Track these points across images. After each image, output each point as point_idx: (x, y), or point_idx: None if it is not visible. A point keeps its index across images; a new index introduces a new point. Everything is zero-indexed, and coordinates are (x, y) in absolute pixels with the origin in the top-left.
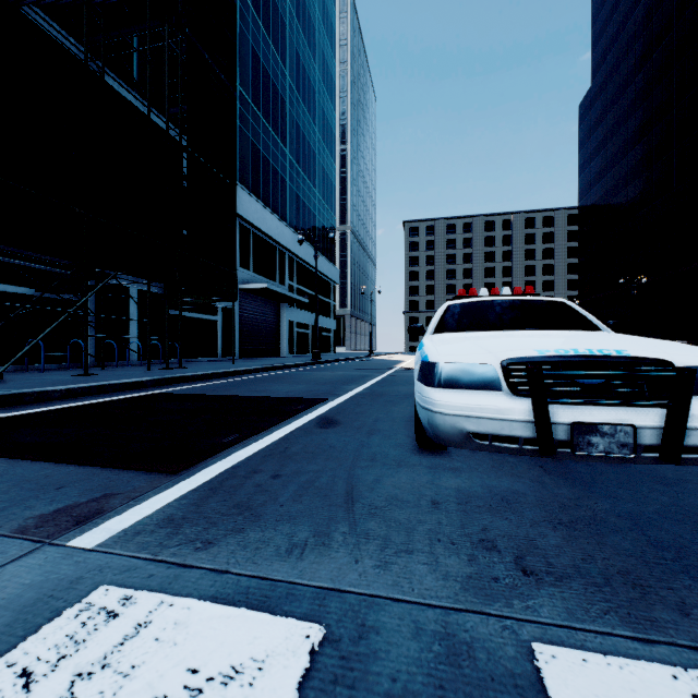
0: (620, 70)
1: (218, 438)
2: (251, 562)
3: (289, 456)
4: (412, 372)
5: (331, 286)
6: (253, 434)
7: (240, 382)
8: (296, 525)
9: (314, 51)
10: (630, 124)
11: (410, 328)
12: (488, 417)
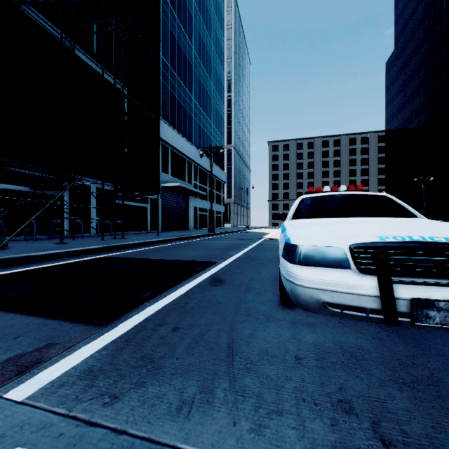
0: (414, 38)
1: (138, 294)
2: (146, 421)
3: (187, 310)
4: (275, 241)
5: (221, 184)
6: (163, 291)
7: (160, 248)
8: (186, 379)
9: (210, 32)
10: (421, 74)
11: (275, 215)
12: (340, 291)
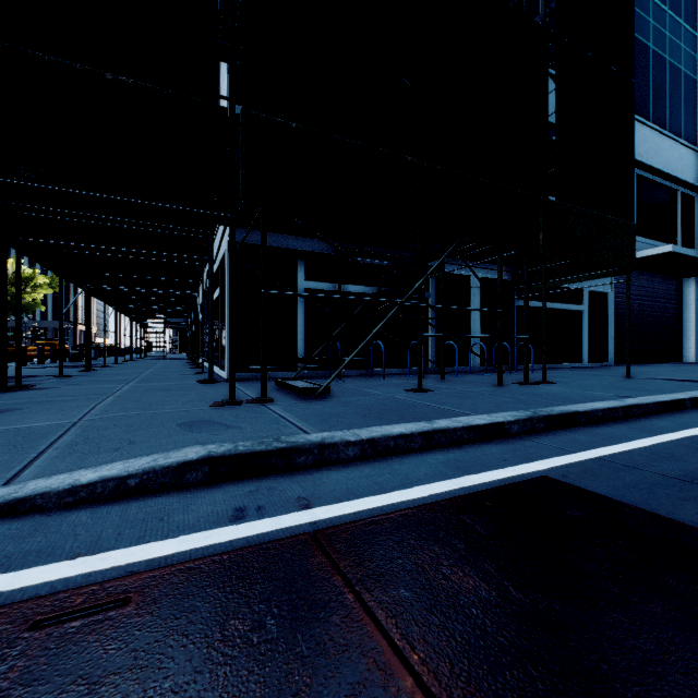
0: None
1: None
2: None
3: None
4: None
5: None
6: None
7: None
8: None
9: None
10: None
11: None
12: None
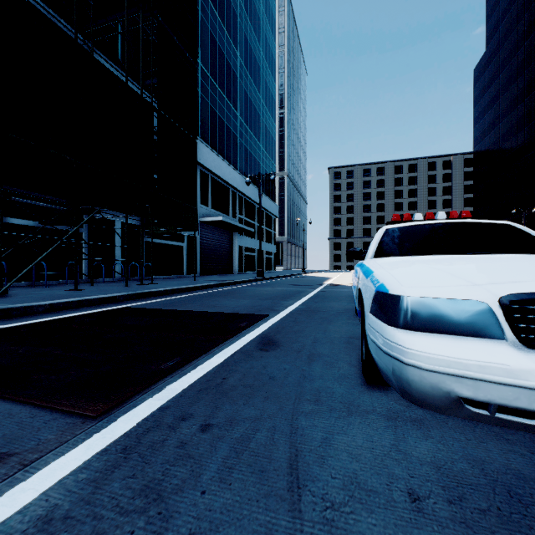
0: (510, 37)
1: (158, 364)
2: None
3: (225, 391)
4: (339, 288)
5: (272, 218)
6: (194, 358)
7: (196, 296)
8: None
9: (259, 36)
10: (520, 81)
11: (349, 252)
12: (492, 380)
